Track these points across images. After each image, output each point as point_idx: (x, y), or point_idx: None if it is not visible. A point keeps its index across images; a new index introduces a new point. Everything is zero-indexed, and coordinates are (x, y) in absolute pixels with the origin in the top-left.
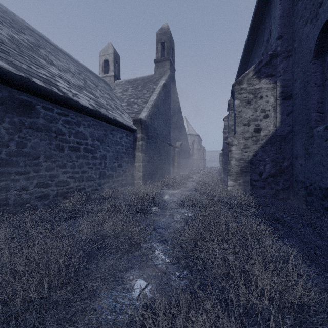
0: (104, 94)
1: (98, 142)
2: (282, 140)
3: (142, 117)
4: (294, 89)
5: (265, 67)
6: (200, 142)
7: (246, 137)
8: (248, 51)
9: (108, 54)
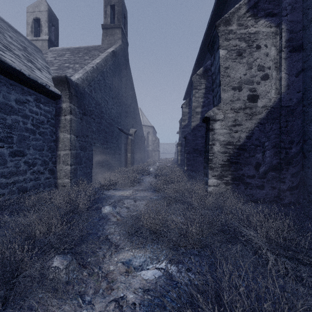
0: (7, 37)
1: None
2: (289, 114)
3: (73, 79)
4: (310, 34)
5: (264, 0)
6: (155, 134)
7: (236, 108)
8: (216, 17)
9: (40, 10)
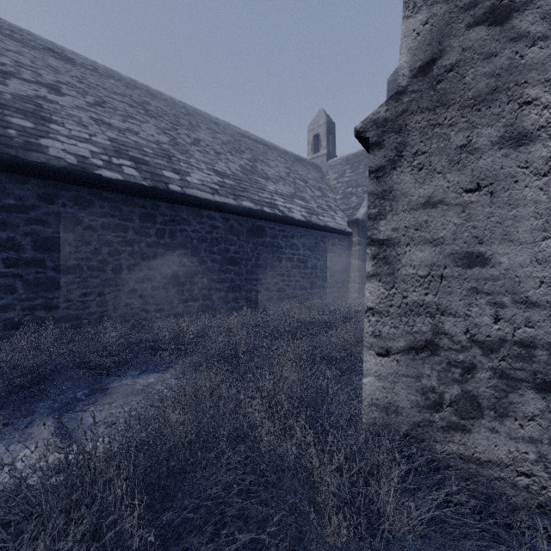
0: (314, 192)
1: (309, 251)
2: None
3: (360, 216)
4: None
5: None
6: None
7: None
8: None
9: (319, 126)
